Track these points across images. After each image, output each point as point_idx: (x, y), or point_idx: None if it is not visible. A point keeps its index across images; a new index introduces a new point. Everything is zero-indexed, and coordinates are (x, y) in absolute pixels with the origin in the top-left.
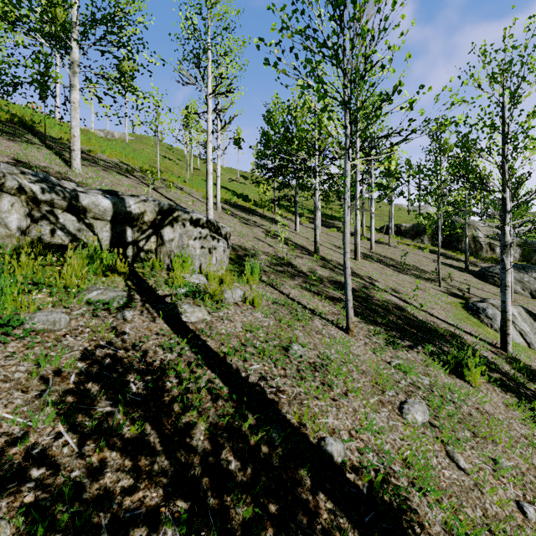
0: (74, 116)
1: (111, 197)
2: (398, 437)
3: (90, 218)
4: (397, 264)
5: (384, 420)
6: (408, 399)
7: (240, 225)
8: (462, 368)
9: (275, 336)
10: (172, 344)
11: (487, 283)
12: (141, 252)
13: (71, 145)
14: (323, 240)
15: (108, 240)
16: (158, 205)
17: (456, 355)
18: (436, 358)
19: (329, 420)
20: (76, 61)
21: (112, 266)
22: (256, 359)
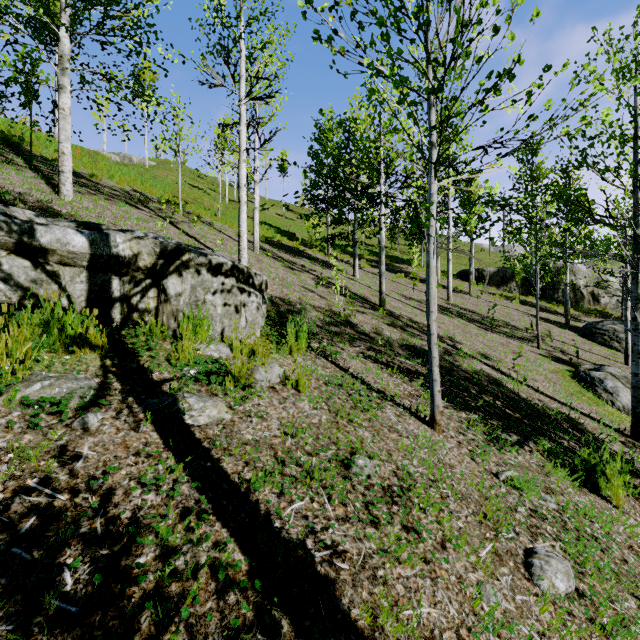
0: (64, 127)
1: (88, 232)
2: (534, 630)
3: (55, 263)
4: (482, 319)
5: (508, 595)
6: (537, 547)
7: (284, 271)
8: (596, 477)
9: (330, 441)
10: (158, 476)
11: (594, 343)
12: (133, 312)
13: (59, 165)
14: (389, 289)
15: (84, 296)
16: (160, 244)
17: (586, 458)
18: (556, 459)
19: (422, 609)
20: (66, 54)
21: (82, 337)
22: (300, 489)
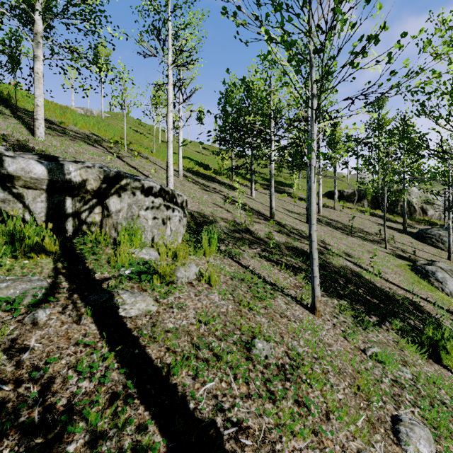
0: (38, 86)
1: (47, 162)
2: None
3: (20, 186)
4: (344, 226)
5: None
6: (401, 415)
7: (200, 192)
8: (439, 351)
9: (235, 326)
10: (92, 365)
11: (425, 244)
12: (83, 225)
13: (34, 114)
14: (276, 205)
15: (44, 212)
16: (104, 172)
17: (431, 336)
18: (406, 335)
19: None
20: (40, 33)
21: (39, 245)
22: (211, 370)
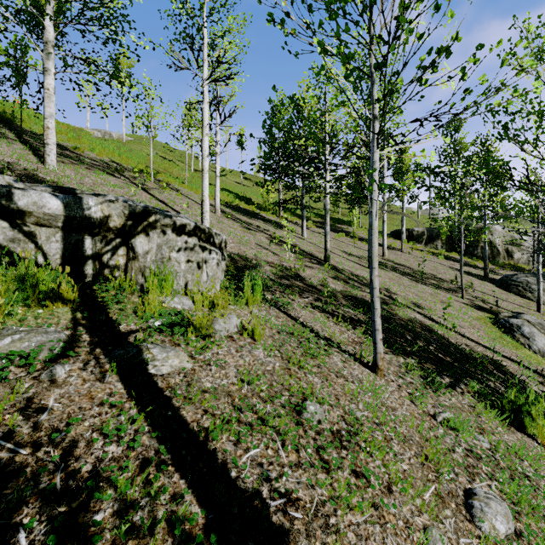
0: (48, 105)
1: (63, 195)
2: None
3: (32, 224)
4: (413, 272)
5: (452, 538)
6: (476, 488)
7: (241, 230)
8: (522, 417)
9: (283, 387)
10: (120, 428)
11: (510, 293)
12: (105, 269)
13: (44, 138)
14: (332, 246)
15: (59, 254)
16: (129, 207)
17: (513, 399)
18: (485, 399)
19: None
20: (51, 41)
21: (55, 292)
22: (255, 436)
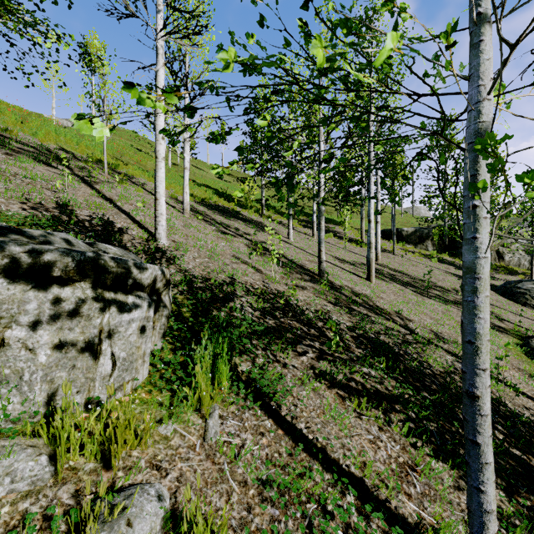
0: None
1: None
2: None
3: None
4: (412, 280)
5: None
6: None
7: (215, 236)
8: None
9: None
10: None
11: (516, 303)
12: None
13: None
14: None
15: None
16: None
17: None
18: None
19: None
20: None
21: None
22: None
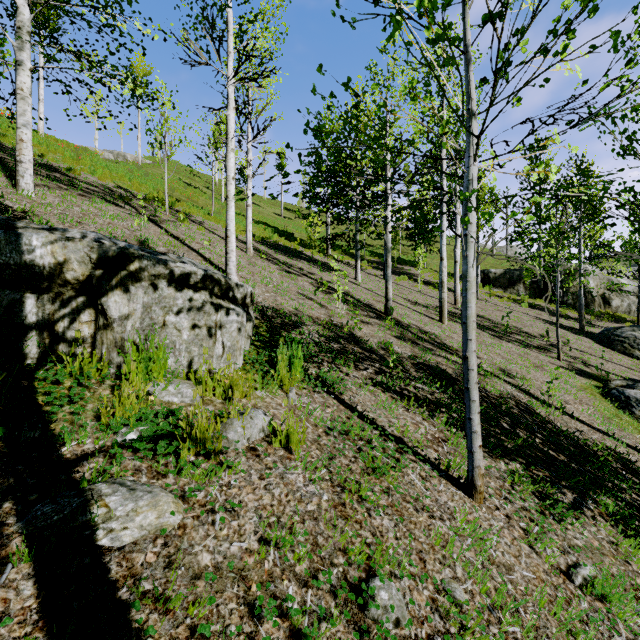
0: (22, 110)
1: None
2: None
3: None
4: (493, 325)
5: None
6: None
7: (279, 275)
8: None
9: (334, 546)
10: None
11: (613, 351)
12: (59, 343)
13: (17, 154)
14: (393, 293)
15: None
16: (98, 248)
17: None
18: (626, 527)
19: None
20: (25, 26)
21: None
22: None
